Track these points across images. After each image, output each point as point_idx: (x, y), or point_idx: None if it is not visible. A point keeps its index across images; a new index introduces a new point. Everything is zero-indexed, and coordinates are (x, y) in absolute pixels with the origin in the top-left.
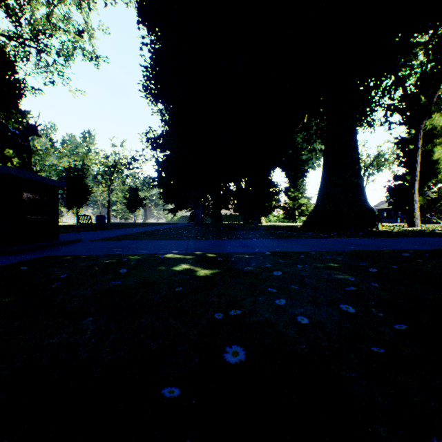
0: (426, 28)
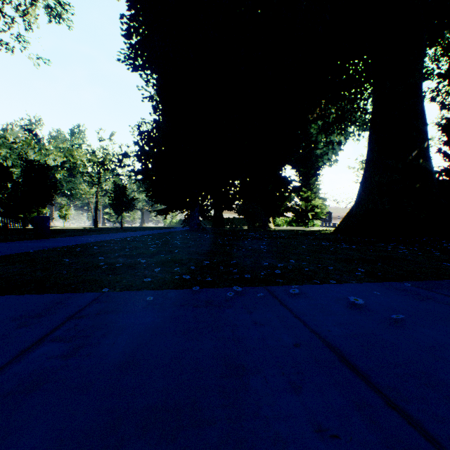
0: None
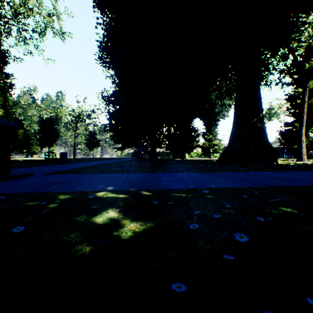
0: (312, 10)
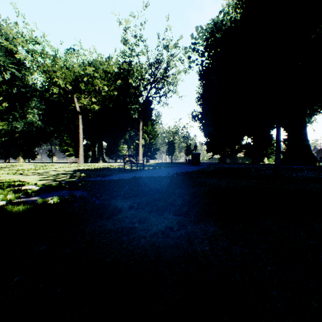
0: None
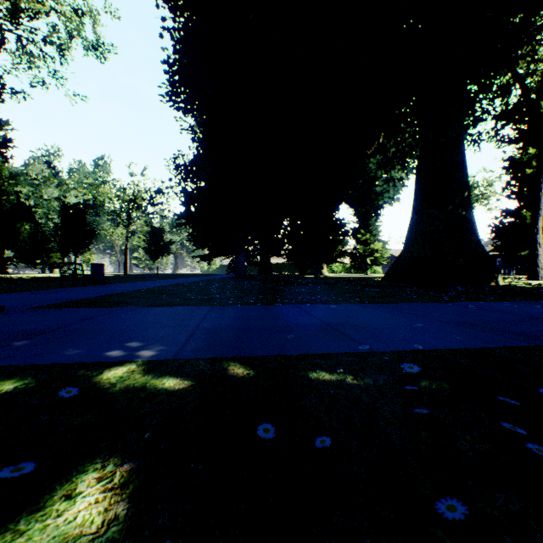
0: None
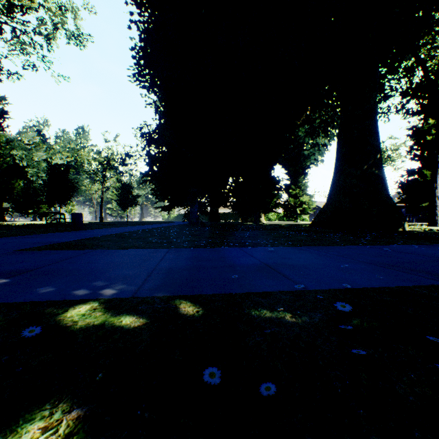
0: None
